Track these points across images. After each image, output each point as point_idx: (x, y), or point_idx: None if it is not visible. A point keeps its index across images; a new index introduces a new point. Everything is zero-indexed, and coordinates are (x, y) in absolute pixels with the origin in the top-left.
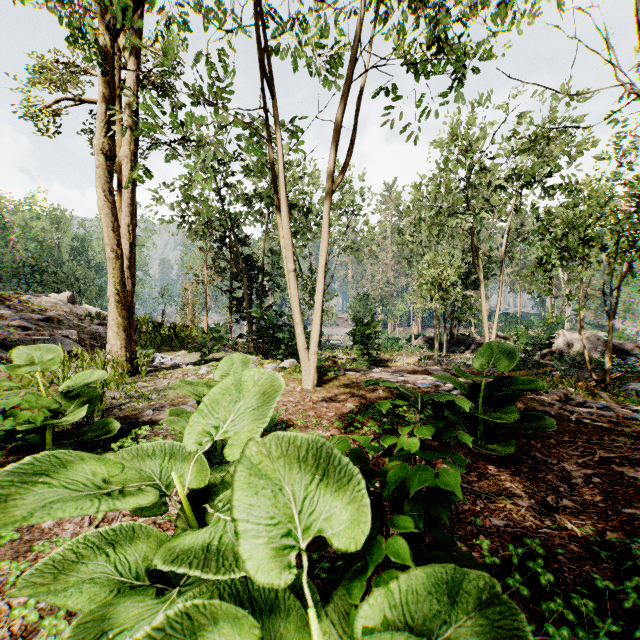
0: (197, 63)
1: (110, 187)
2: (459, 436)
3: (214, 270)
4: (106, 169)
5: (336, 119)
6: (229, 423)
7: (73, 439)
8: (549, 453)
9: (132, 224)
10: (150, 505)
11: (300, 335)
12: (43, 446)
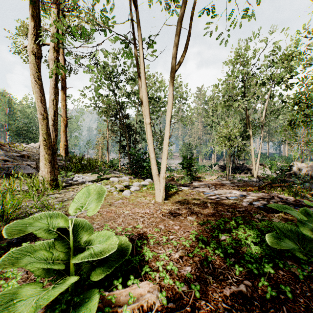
0: None
1: (39, 75)
2: None
3: (112, 131)
4: (36, 64)
5: (178, 20)
6: None
7: None
8: None
9: (56, 100)
10: None
11: (154, 166)
12: None
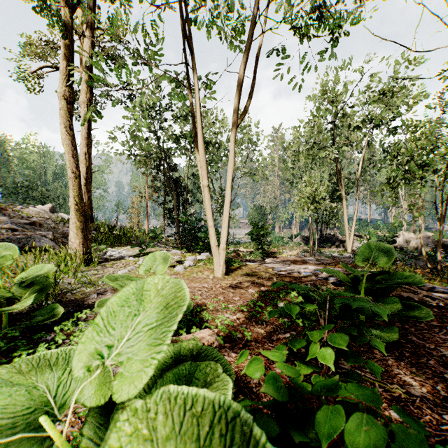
0: (135, 30)
1: (70, 124)
2: (371, 342)
3: (152, 189)
4: (67, 111)
5: (240, 69)
6: (124, 343)
7: (25, 321)
8: (424, 337)
9: (88, 153)
10: (30, 441)
11: (212, 235)
12: (2, 326)
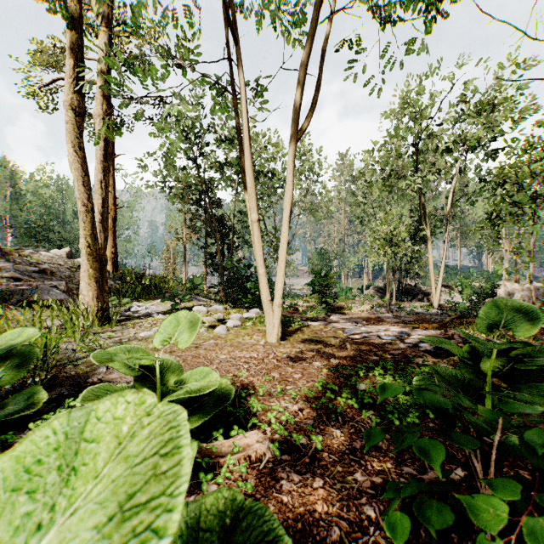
0: (163, 18)
1: (80, 143)
2: None
3: (191, 229)
4: (76, 125)
5: (301, 63)
6: None
7: None
8: None
9: (105, 180)
10: None
11: (264, 287)
12: None
